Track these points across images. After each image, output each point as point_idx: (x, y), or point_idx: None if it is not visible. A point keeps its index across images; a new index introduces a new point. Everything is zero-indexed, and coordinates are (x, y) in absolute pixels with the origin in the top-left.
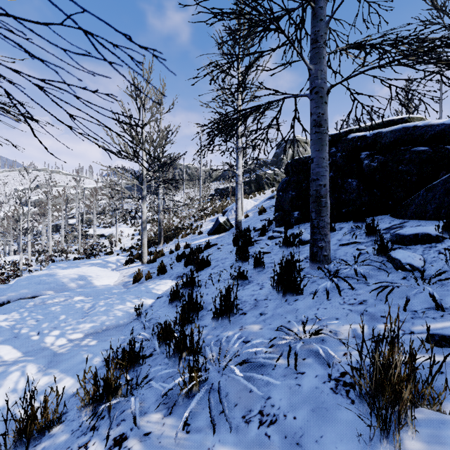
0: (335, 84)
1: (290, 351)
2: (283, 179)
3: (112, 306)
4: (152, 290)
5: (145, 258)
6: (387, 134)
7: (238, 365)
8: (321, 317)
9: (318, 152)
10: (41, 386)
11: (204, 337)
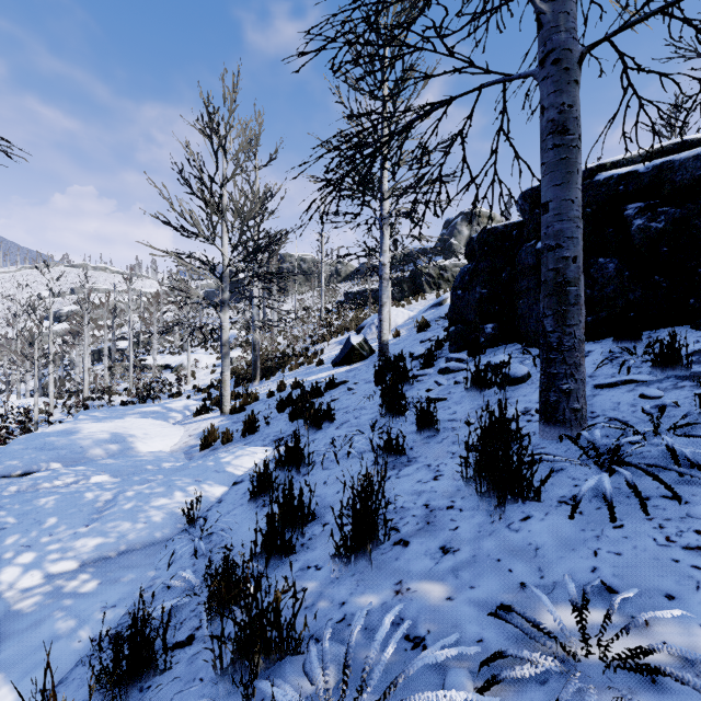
0: (598, 41)
1: None
2: (464, 267)
3: (148, 499)
4: (226, 468)
5: (228, 404)
6: (687, 163)
7: None
8: (616, 583)
9: (561, 189)
10: None
11: (311, 604)
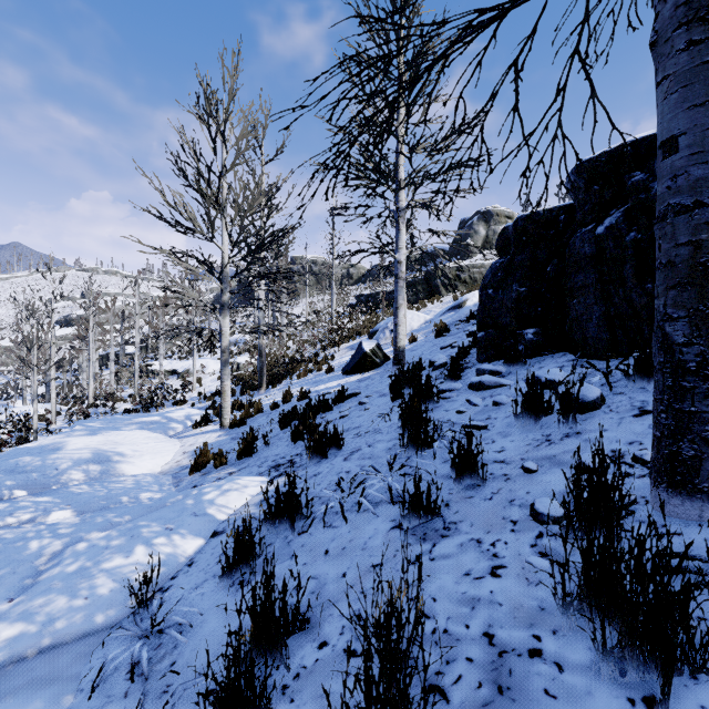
0: None
1: None
2: (496, 262)
3: (100, 557)
4: (207, 509)
5: (227, 417)
6: None
7: None
8: None
9: (704, 112)
10: None
11: None
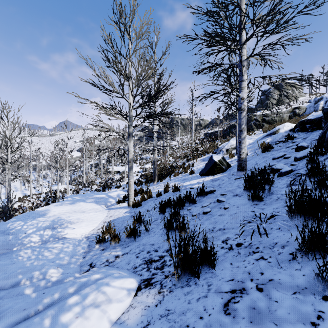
0: None
1: None
2: None
3: None
4: None
5: (132, 200)
6: None
7: None
8: None
9: None
10: None
11: None
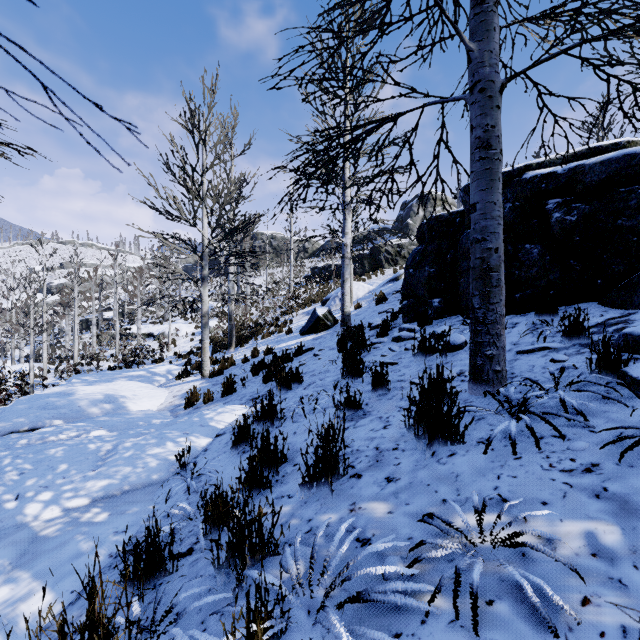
0: (515, 75)
1: (459, 583)
2: (415, 249)
3: (144, 449)
4: (209, 422)
5: (207, 369)
6: (595, 168)
7: (347, 603)
8: (509, 496)
9: (485, 193)
10: None
11: (285, 522)
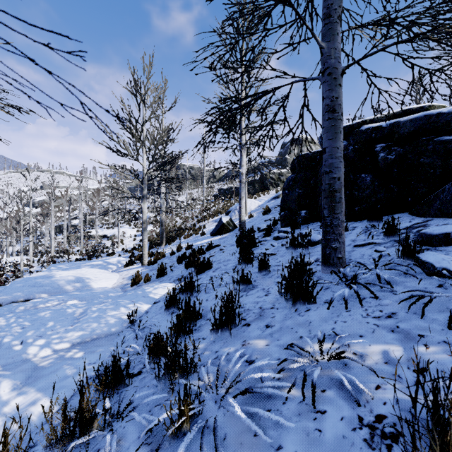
0: (351, 64)
1: (306, 380)
2: (289, 176)
3: (105, 311)
4: (149, 294)
5: (146, 259)
6: (406, 123)
7: (239, 395)
8: (341, 333)
9: (332, 141)
10: (13, 408)
11: (201, 353)
